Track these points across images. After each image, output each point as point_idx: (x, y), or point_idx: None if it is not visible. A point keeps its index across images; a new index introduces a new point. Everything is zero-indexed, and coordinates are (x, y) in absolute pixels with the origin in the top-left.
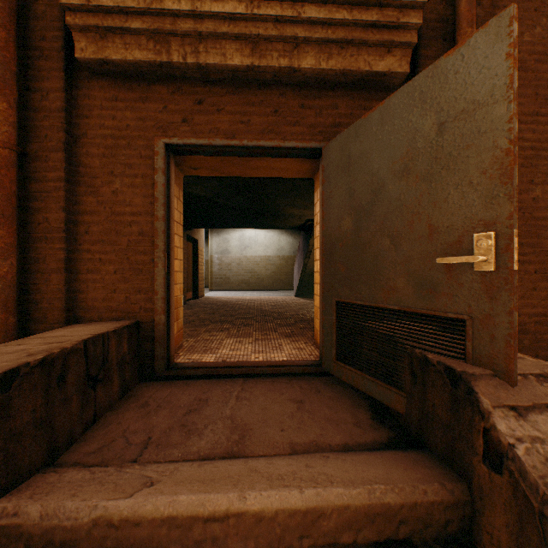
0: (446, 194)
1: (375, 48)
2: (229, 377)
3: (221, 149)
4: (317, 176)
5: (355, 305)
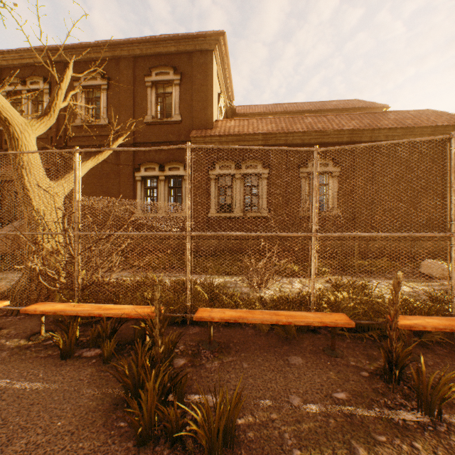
0: None
1: None
2: None
3: None
4: None
5: None
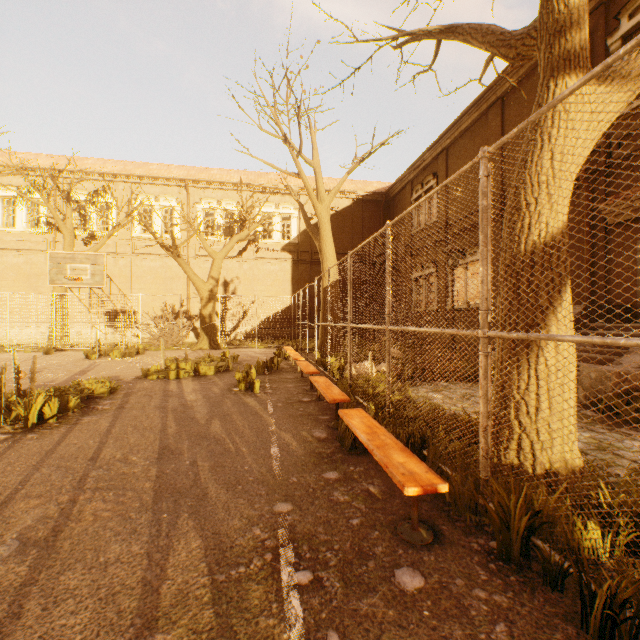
0: None
1: None
2: None
3: None
4: None
5: None
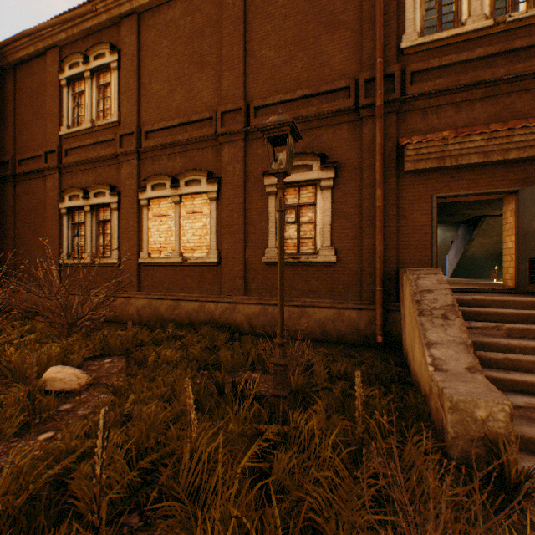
0: None
1: None
2: (466, 292)
3: (462, 195)
4: (506, 198)
5: None
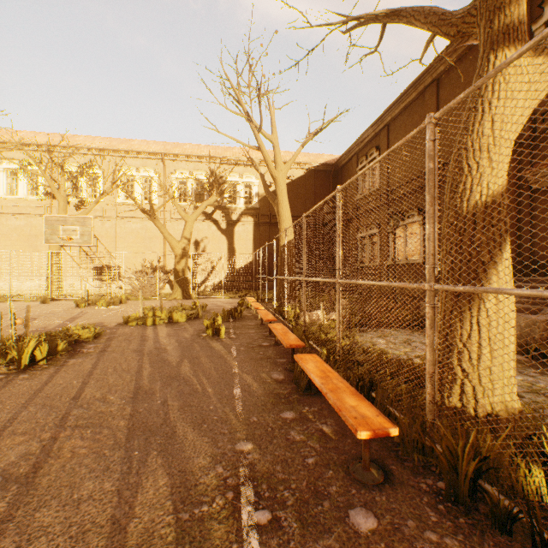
0: None
1: None
2: None
3: None
4: None
5: None
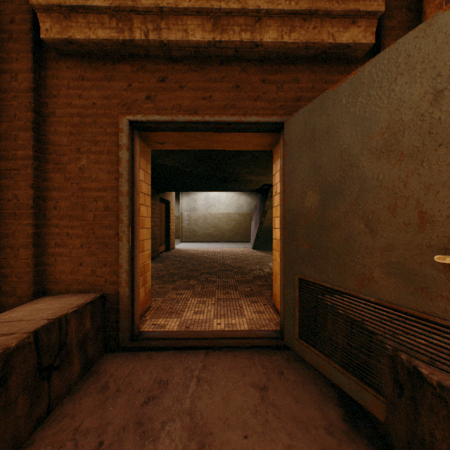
0: (446, 177)
1: (339, 19)
2: (191, 348)
3: (183, 125)
4: (276, 149)
5: (321, 286)
